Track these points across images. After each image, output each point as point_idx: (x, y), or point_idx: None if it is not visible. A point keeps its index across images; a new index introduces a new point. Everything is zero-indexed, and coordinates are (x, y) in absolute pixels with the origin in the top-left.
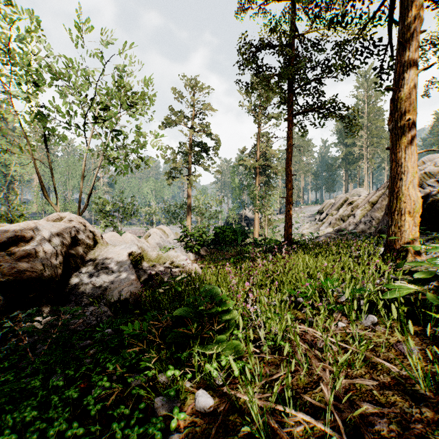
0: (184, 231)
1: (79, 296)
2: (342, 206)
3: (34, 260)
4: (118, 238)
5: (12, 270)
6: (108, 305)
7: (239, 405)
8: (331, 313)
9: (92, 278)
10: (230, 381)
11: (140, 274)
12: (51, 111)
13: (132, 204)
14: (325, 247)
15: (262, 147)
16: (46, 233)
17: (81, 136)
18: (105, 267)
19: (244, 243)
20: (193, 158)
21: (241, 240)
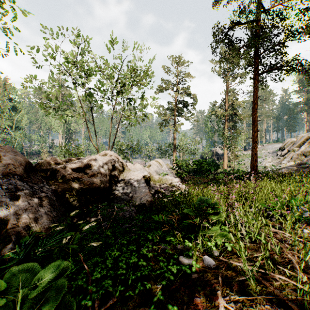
0: (175, 163)
1: (118, 200)
2: (303, 143)
3: (96, 177)
4: (132, 166)
5: (87, 182)
6: (134, 206)
7: (232, 266)
8: (297, 221)
9: (123, 190)
10: (224, 255)
11: (150, 189)
12: (95, 90)
13: (138, 145)
14: (288, 176)
15: (230, 100)
16: (100, 162)
17: (109, 104)
18: (130, 184)
19: (216, 172)
20: (177, 112)
21: (214, 170)
